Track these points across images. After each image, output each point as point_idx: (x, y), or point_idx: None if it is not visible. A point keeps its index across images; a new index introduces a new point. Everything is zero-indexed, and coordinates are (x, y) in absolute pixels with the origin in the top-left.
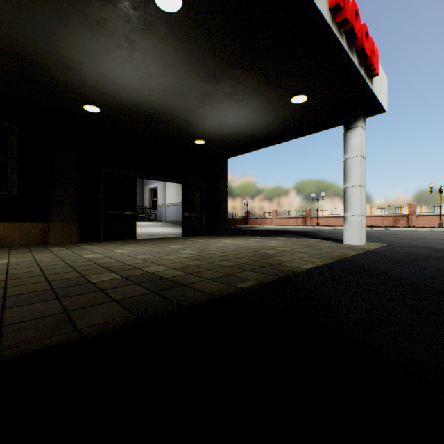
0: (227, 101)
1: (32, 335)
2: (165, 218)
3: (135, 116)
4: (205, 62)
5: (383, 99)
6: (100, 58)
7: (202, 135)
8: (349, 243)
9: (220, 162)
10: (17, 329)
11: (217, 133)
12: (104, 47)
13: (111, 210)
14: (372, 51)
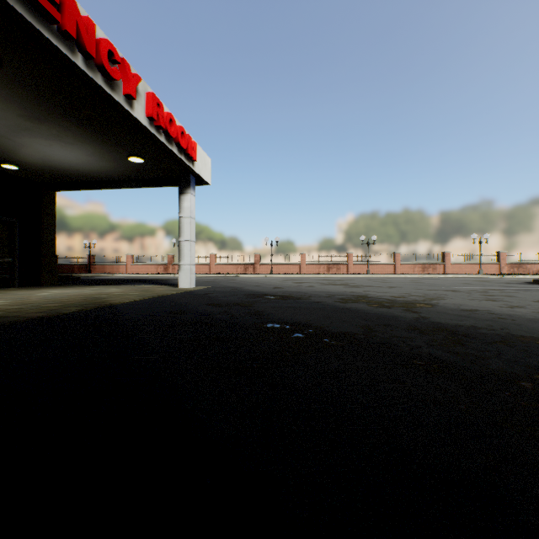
0: (55, 140)
1: None
2: None
3: None
4: (25, 105)
5: (207, 176)
6: None
7: (15, 160)
8: (183, 287)
9: (45, 194)
10: None
11: (40, 163)
12: None
13: None
14: (190, 145)
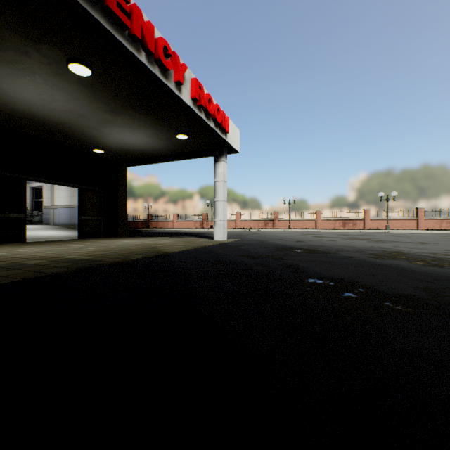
0: (126, 127)
1: (27, 276)
2: (54, 221)
3: (29, 122)
4: (107, 102)
5: (236, 145)
6: (3, 79)
7: (101, 146)
8: (217, 239)
9: (120, 170)
10: (15, 276)
11: (117, 146)
12: (10, 74)
13: None
14: (224, 119)
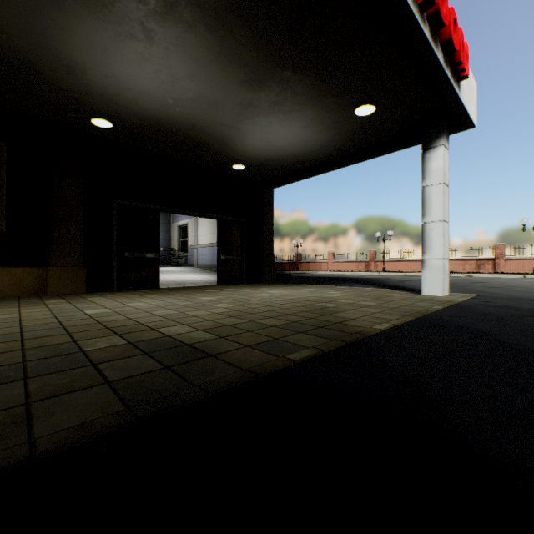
0: (274, 113)
1: None
2: (197, 263)
3: (157, 133)
4: (244, 59)
5: (472, 110)
6: (109, 54)
7: (242, 158)
8: (428, 293)
9: (265, 193)
10: None
11: (261, 156)
12: (113, 39)
13: (127, 252)
14: (461, 46)
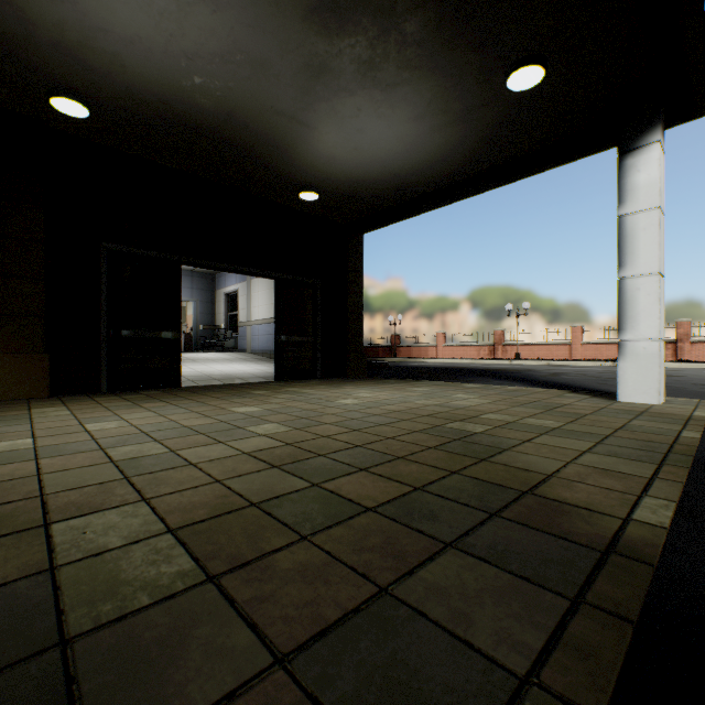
0: (365, 88)
1: None
2: (251, 347)
3: (171, 131)
4: None
5: None
6: None
7: (313, 181)
8: (630, 399)
9: (350, 241)
10: None
11: (343, 176)
12: None
13: (124, 329)
14: None
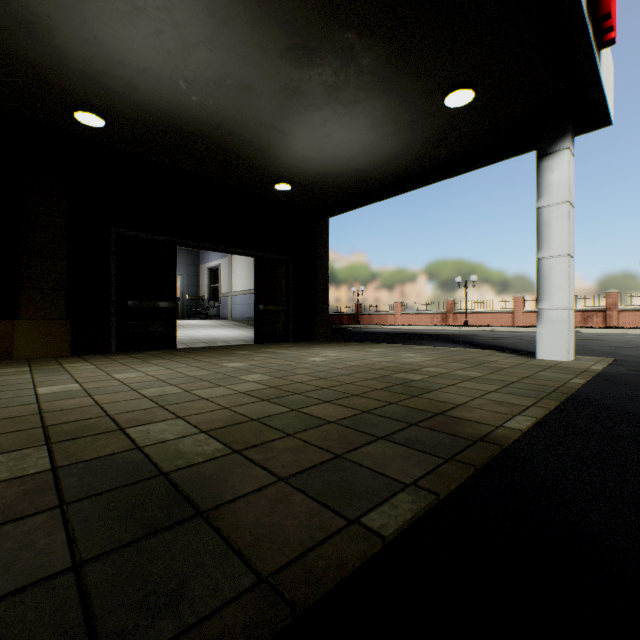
0: (330, 105)
1: None
2: (231, 315)
3: (170, 136)
4: (286, 10)
5: (609, 99)
6: (83, 1)
7: (286, 175)
8: (546, 357)
9: (318, 223)
10: None
11: (312, 171)
12: None
13: (130, 300)
14: None
